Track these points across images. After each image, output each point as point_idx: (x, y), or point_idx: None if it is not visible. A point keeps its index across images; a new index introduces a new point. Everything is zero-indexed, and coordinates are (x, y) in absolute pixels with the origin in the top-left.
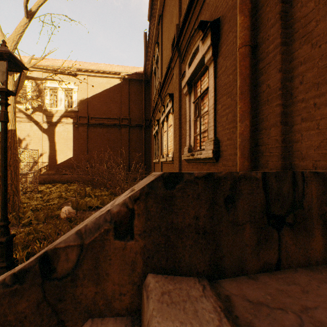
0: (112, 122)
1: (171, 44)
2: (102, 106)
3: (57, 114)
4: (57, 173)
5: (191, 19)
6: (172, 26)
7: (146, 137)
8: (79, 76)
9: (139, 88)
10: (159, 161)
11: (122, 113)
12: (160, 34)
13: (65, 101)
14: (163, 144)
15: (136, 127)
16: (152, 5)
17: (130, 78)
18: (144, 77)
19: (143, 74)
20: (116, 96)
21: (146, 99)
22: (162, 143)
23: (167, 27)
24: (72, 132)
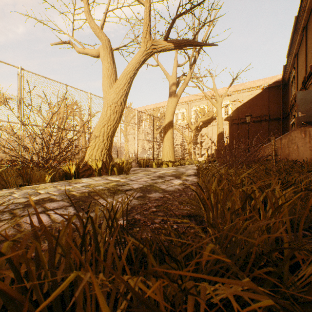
0: (255, 120)
1: (301, 82)
2: (247, 110)
3: None
4: None
5: (309, 82)
6: (302, 70)
7: (283, 126)
8: (232, 95)
9: (276, 91)
10: None
11: (262, 112)
12: (295, 65)
13: (224, 112)
14: None
15: (274, 120)
16: (289, 52)
17: (268, 87)
18: (282, 83)
19: (281, 81)
20: (258, 102)
21: (283, 98)
22: None
23: (300, 66)
24: (228, 129)
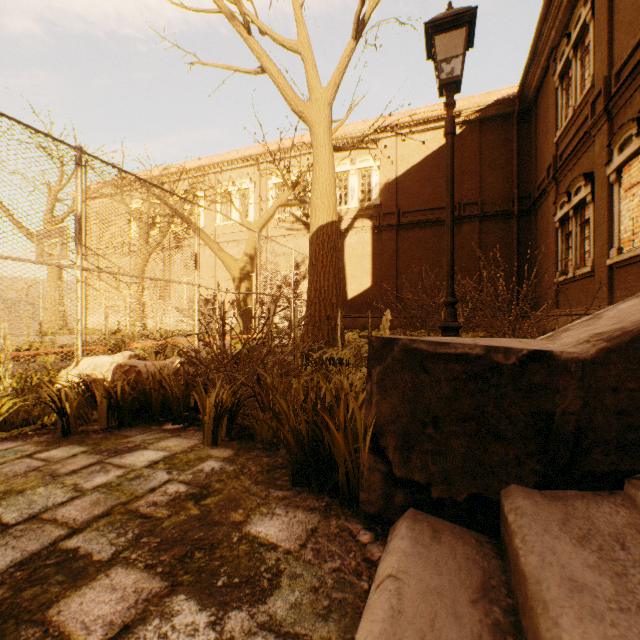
0: (443, 216)
1: None
2: (422, 188)
3: (347, 216)
4: (347, 316)
5: None
6: None
7: (520, 236)
8: (383, 141)
9: (502, 132)
10: (596, 268)
11: (463, 193)
12: None
13: (359, 192)
14: (620, 222)
15: (494, 219)
16: None
17: (481, 117)
18: (518, 105)
19: (516, 97)
20: None
21: (520, 153)
22: (610, 221)
23: None
24: (371, 243)
